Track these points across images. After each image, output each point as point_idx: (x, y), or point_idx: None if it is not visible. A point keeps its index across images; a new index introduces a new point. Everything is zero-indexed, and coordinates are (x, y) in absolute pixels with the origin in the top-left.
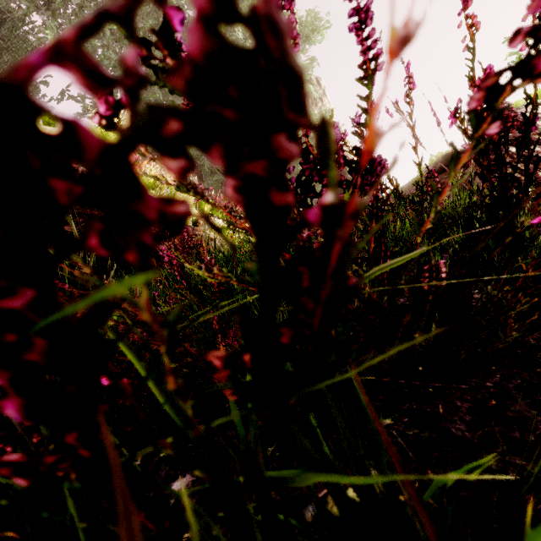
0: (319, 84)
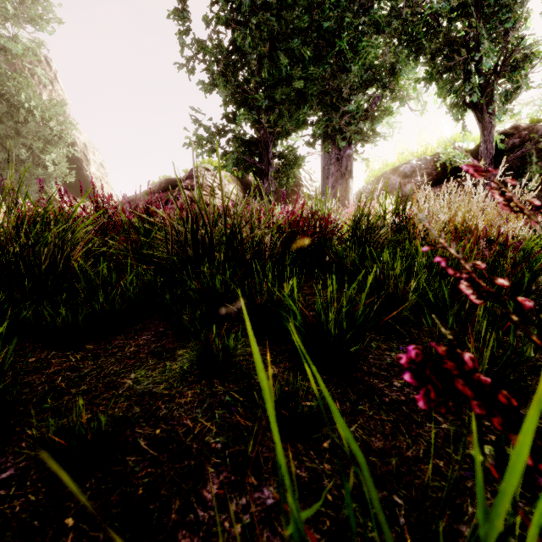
0: (50, 65)
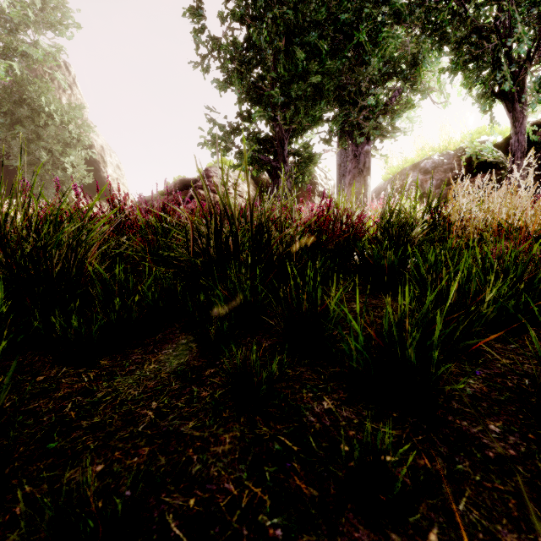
0: (69, 70)
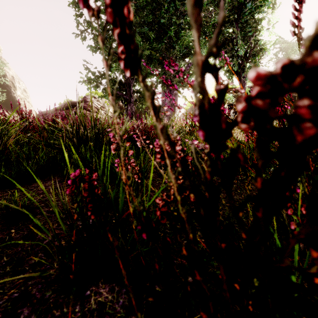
0: None
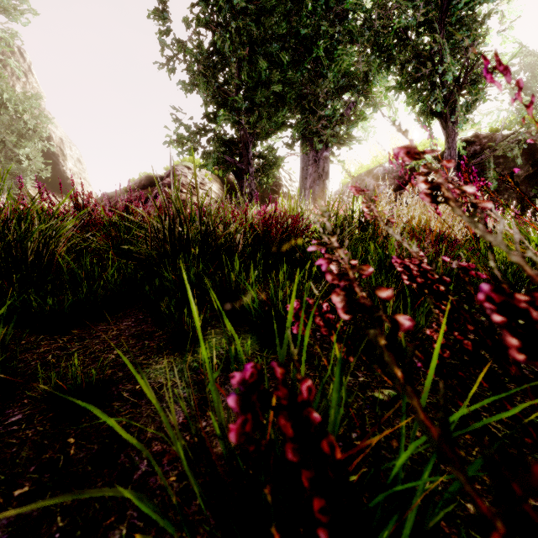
0: (24, 56)
